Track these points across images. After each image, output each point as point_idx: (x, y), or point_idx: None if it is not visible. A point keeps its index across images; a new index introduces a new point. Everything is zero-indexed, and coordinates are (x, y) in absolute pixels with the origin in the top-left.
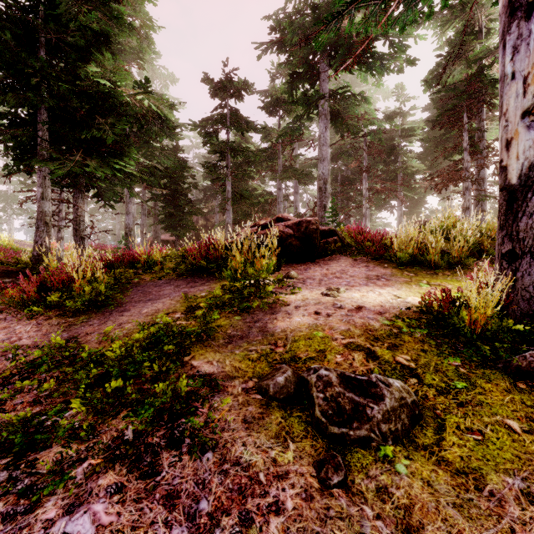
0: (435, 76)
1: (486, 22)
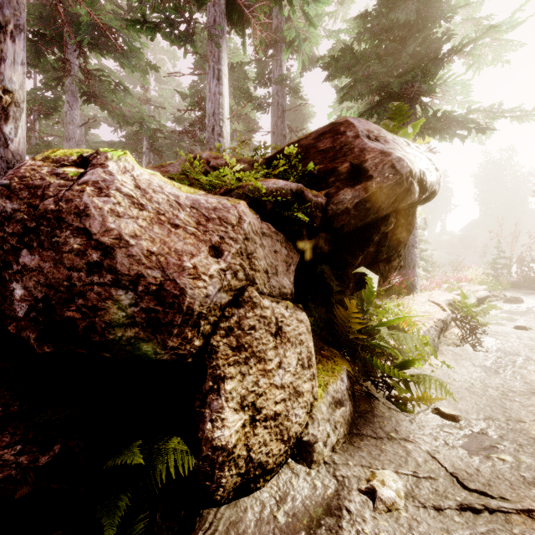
0: (197, 92)
1: None
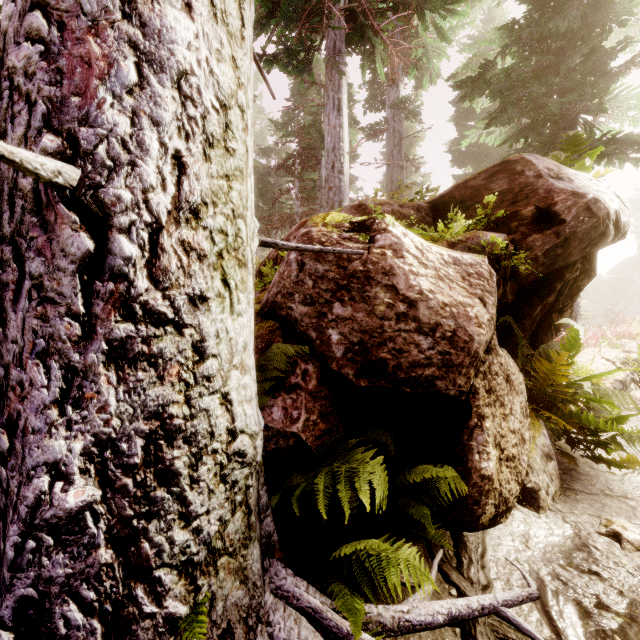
0: (290, 119)
1: (322, 81)
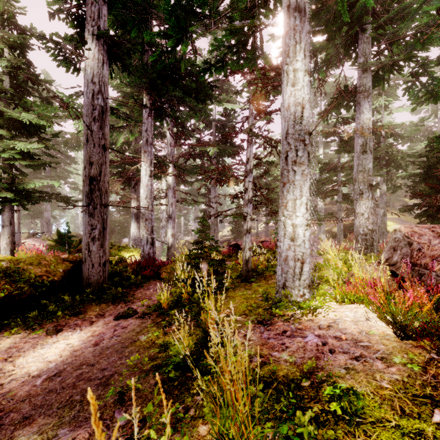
0: None
1: None
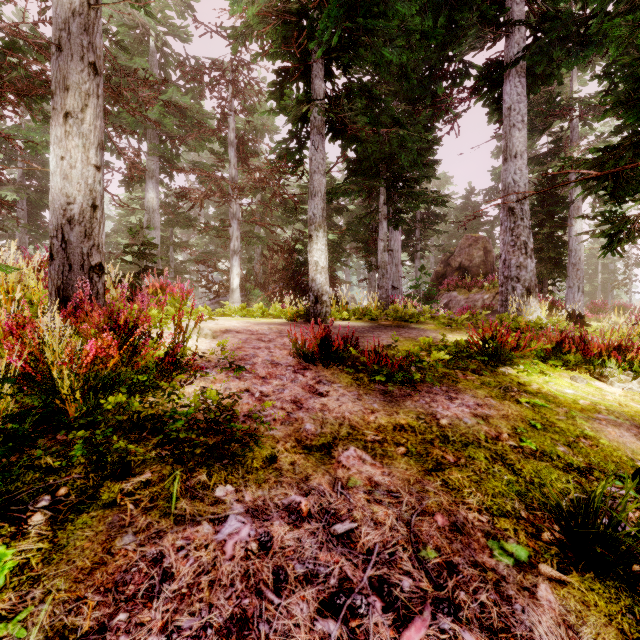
0: None
1: None
